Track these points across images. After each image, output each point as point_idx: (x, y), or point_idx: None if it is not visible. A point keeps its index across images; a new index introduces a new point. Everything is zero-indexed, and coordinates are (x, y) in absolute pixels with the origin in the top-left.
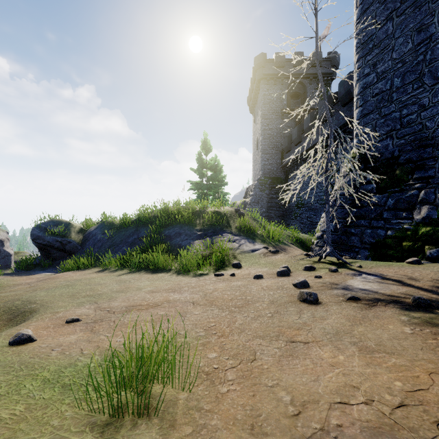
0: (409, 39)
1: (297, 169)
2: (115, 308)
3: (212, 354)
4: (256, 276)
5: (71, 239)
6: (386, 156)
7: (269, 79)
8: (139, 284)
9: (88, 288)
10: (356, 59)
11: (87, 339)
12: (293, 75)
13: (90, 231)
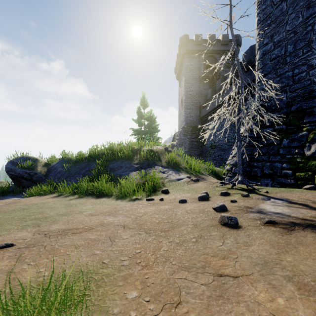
0: (300, 14)
1: (211, 119)
2: (53, 231)
3: (131, 294)
4: (181, 200)
5: (37, 171)
6: (281, 106)
7: (190, 54)
8: (83, 207)
9: (39, 211)
10: (257, 32)
11: (7, 270)
12: (208, 51)
13: (53, 165)
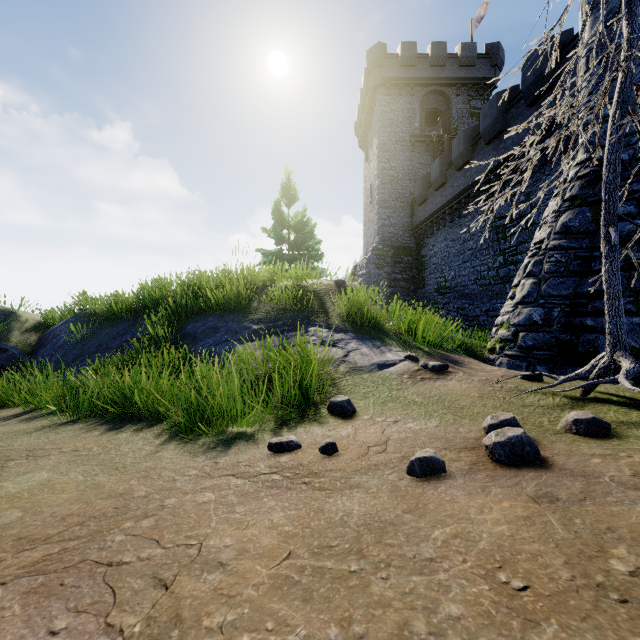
0: None
1: (438, 230)
2: None
3: None
4: (417, 463)
5: (8, 344)
6: None
7: (390, 86)
8: (4, 483)
9: None
10: None
11: None
12: (430, 79)
13: (53, 328)
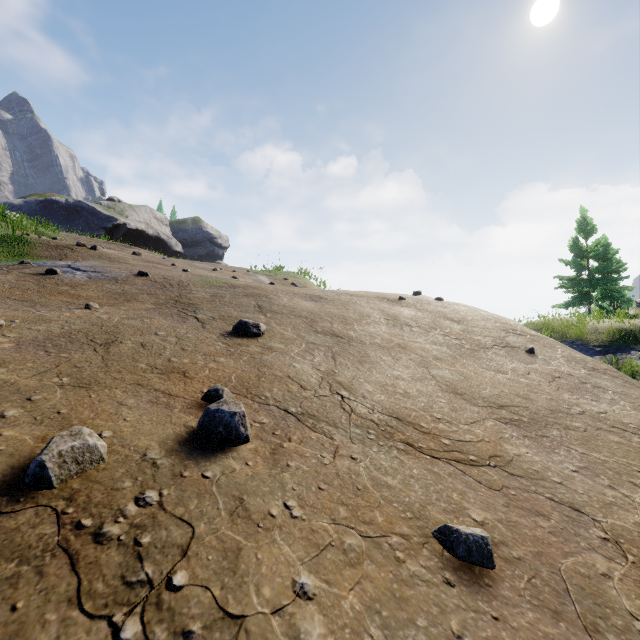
0: None
1: None
2: None
3: None
4: None
5: None
6: None
7: None
8: None
9: None
10: None
11: None
12: None
13: None
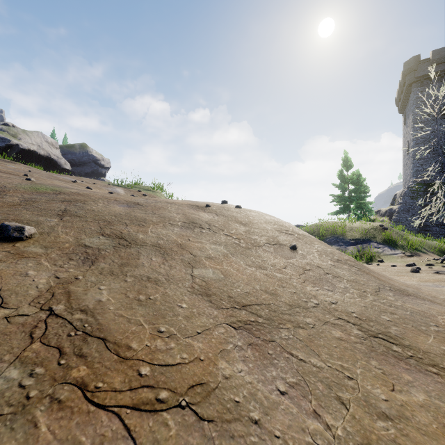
0: None
1: None
2: None
3: None
4: (392, 265)
5: None
6: None
7: (423, 80)
8: None
9: None
10: None
11: None
12: None
13: None
